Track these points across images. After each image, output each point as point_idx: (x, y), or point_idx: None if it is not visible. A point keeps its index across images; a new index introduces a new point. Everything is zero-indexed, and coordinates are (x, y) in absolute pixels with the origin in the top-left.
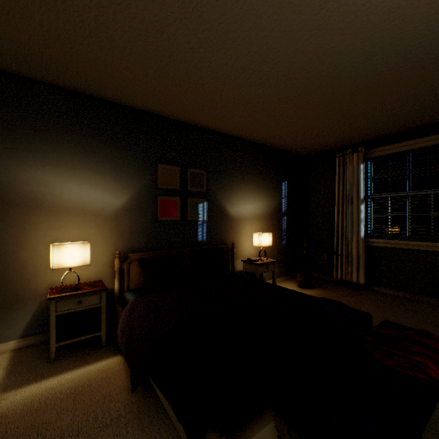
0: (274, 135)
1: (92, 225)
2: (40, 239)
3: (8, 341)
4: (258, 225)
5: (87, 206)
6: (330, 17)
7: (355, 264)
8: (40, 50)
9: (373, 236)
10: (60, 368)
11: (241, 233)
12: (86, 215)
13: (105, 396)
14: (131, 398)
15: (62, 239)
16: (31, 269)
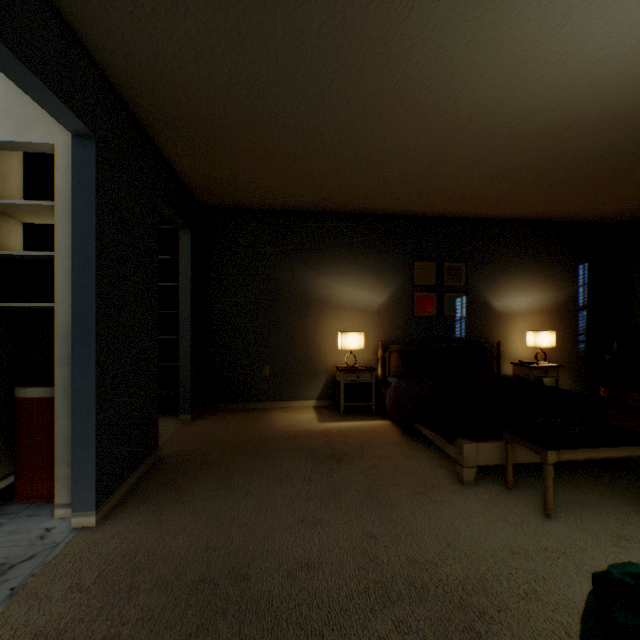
0: (556, 210)
1: (361, 319)
2: (327, 329)
3: (310, 400)
4: (537, 322)
5: (357, 304)
6: (579, 131)
7: None
8: (336, 197)
9: None
10: (348, 419)
11: (511, 331)
12: (356, 311)
13: (384, 434)
14: (402, 438)
15: (340, 330)
16: (323, 351)
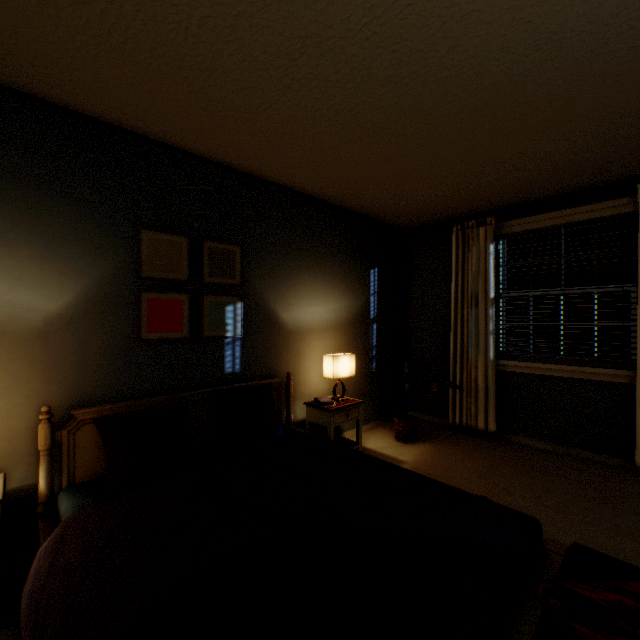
0: (358, 190)
1: None
2: None
3: None
4: (333, 340)
5: None
6: None
7: (482, 400)
8: None
9: (507, 356)
10: None
11: (304, 355)
12: None
13: None
14: None
15: None
16: None
